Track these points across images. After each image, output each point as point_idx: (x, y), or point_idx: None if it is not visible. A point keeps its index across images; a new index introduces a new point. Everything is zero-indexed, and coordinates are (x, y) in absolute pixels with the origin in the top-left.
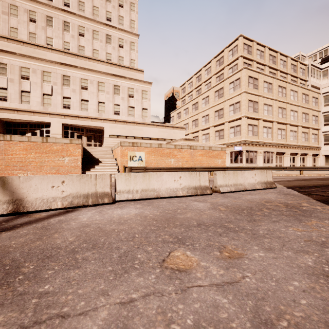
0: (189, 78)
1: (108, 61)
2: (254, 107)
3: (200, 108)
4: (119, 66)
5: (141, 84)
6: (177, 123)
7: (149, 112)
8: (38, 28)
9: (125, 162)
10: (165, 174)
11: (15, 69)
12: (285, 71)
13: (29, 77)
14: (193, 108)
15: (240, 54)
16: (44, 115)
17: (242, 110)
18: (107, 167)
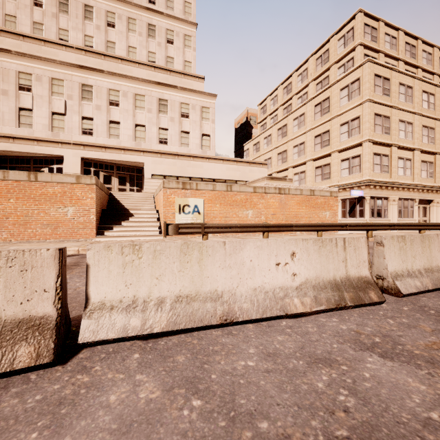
0: (272, 91)
1: (151, 63)
2: (384, 125)
3: (290, 134)
4: (166, 70)
5: (199, 97)
6: (254, 159)
7: (213, 140)
8: (47, 16)
9: (171, 216)
10: (250, 244)
11: (10, 75)
12: (430, 70)
13: (30, 88)
14: (279, 135)
15: (359, 40)
16: (54, 145)
17: (363, 130)
18: (142, 223)
